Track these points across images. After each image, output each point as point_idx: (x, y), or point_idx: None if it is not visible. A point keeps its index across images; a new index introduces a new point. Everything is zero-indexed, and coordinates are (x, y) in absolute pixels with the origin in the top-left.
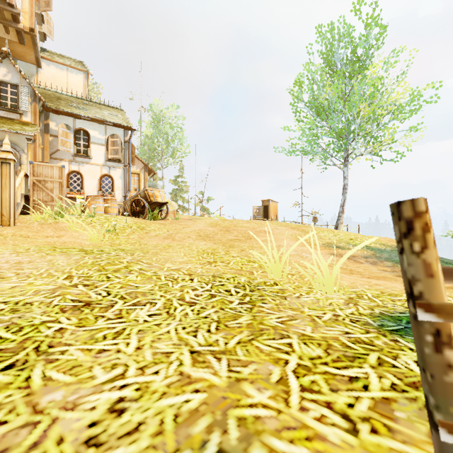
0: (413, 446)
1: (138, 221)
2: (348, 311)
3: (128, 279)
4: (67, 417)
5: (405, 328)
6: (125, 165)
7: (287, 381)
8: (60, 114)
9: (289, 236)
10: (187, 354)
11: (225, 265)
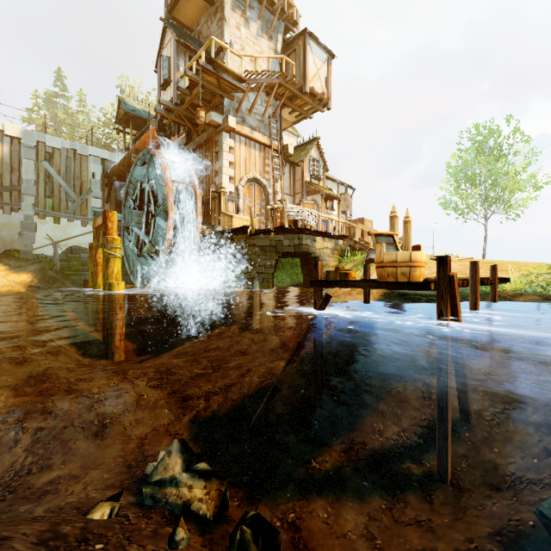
0: None
1: None
2: None
3: None
4: None
5: None
6: (347, 216)
7: None
8: (328, 179)
9: None
10: None
11: None
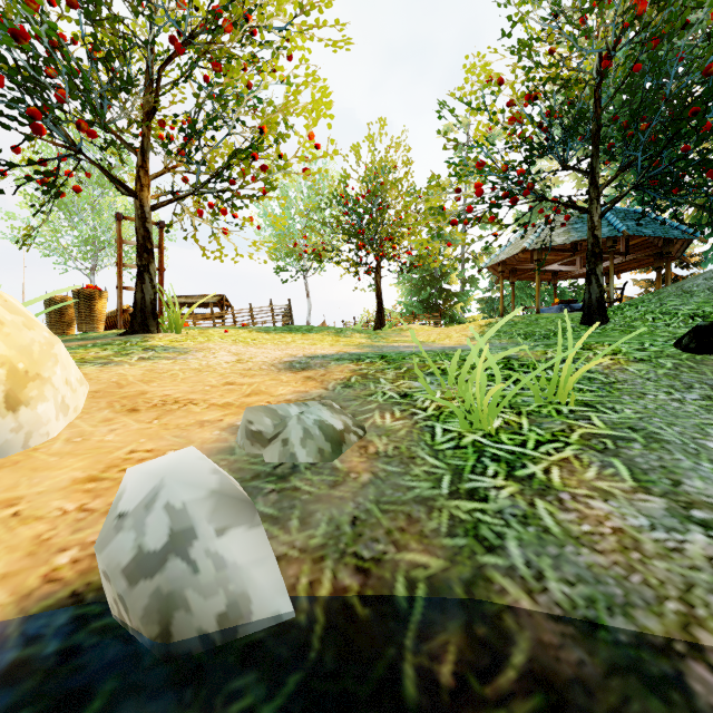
0: None
1: None
2: None
3: None
4: None
5: None
6: None
7: None
8: None
9: None
10: None
11: None
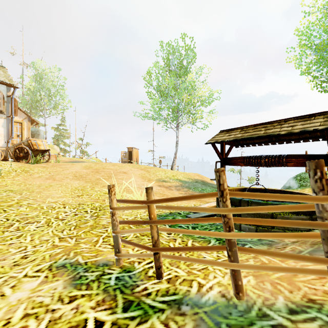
0: (128, 248)
1: (22, 165)
2: (143, 215)
3: (20, 210)
4: (2, 262)
5: (160, 218)
6: (8, 116)
7: (99, 241)
8: None
9: (138, 175)
10: (57, 239)
11: (88, 197)
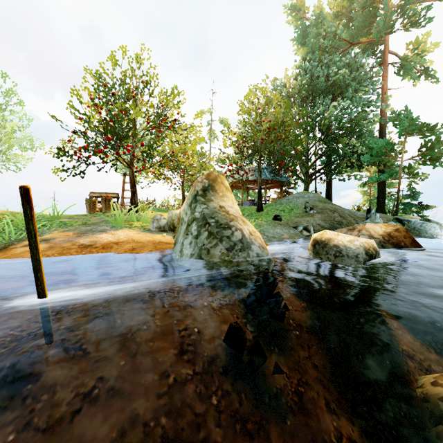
0: None
1: None
2: None
3: None
4: None
5: None
6: None
7: None
8: None
9: None
10: None
11: None
